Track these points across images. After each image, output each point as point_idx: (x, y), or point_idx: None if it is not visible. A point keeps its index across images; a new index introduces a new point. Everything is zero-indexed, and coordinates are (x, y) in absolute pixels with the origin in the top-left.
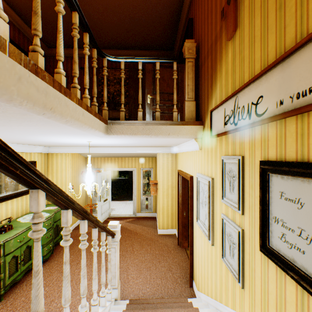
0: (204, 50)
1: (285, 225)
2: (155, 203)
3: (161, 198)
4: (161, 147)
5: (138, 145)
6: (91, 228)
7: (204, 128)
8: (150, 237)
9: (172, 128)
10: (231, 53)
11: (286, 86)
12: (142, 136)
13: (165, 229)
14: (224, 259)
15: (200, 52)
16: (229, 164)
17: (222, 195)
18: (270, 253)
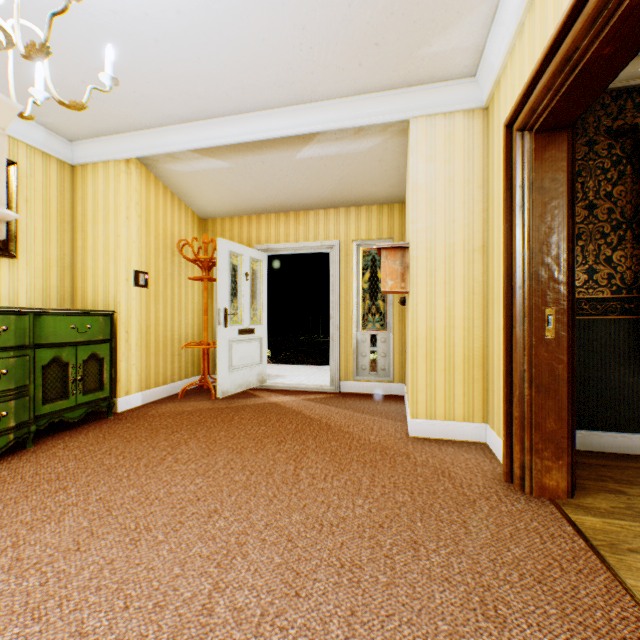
0: None
1: None
2: (401, 353)
3: (420, 295)
4: (422, 88)
5: (318, 18)
6: (196, 404)
7: None
8: (376, 442)
9: None
10: None
11: None
12: None
13: (439, 421)
14: None
15: None
16: None
17: None
18: None
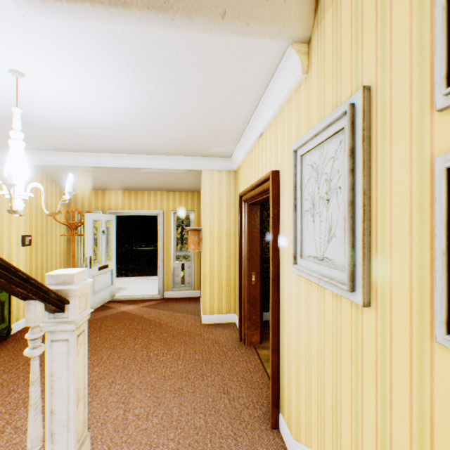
0: None
1: None
2: (198, 273)
3: (207, 255)
4: (208, 158)
5: (160, 138)
6: None
7: None
8: (186, 330)
9: None
10: None
11: None
12: (147, 14)
13: (215, 315)
14: None
15: None
16: None
17: (446, 73)
18: None
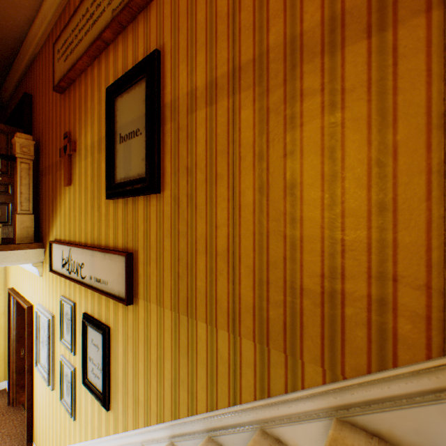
0: (47, 160)
1: (94, 362)
2: None
3: None
4: None
5: None
6: None
7: (46, 252)
8: None
9: None
10: (69, 200)
11: (93, 268)
12: None
13: None
14: (63, 400)
15: (42, 155)
16: (67, 306)
17: (61, 337)
18: (88, 383)
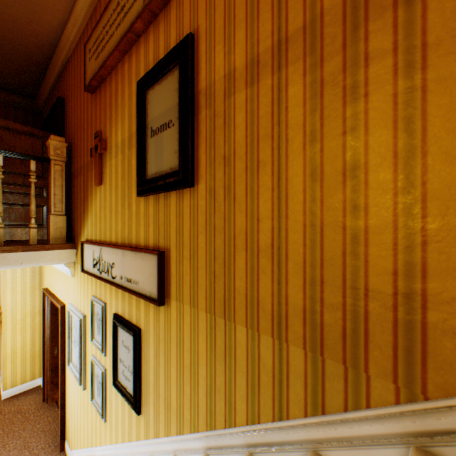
0: (78, 161)
1: (124, 364)
2: None
3: (9, 336)
4: None
5: None
6: None
7: (78, 253)
8: None
9: (29, 255)
10: (99, 199)
11: (124, 268)
12: None
13: (19, 386)
14: (94, 400)
15: (74, 157)
16: (98, 306)
17: (92, 337)
18: (118, 385)
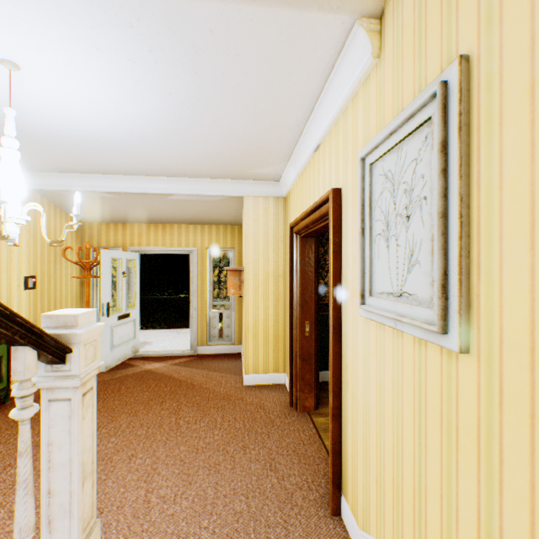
0: None
1: None
2: (240, 324)
3: (250, 301)
4: (251, 182)
5: (192, 155)
6: None
7: None
8: (224, 393)
9: None
10: None
11: None
12: None
13: (260, 374)
14: None
15: None
16: None
17: None
18: None
